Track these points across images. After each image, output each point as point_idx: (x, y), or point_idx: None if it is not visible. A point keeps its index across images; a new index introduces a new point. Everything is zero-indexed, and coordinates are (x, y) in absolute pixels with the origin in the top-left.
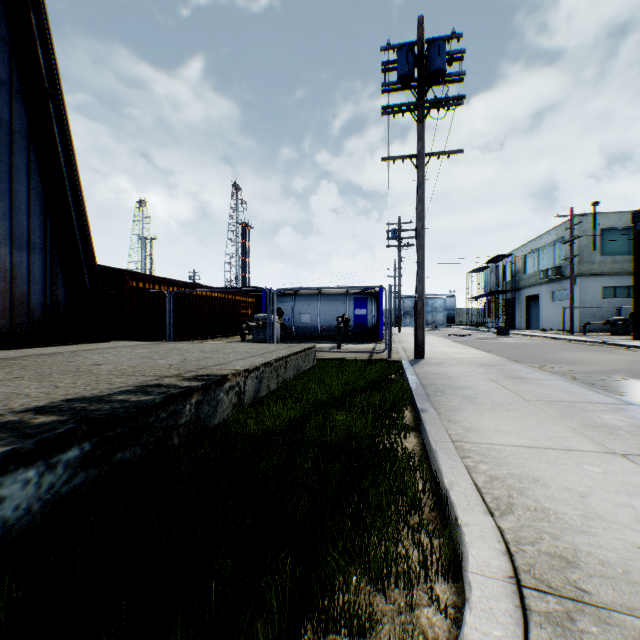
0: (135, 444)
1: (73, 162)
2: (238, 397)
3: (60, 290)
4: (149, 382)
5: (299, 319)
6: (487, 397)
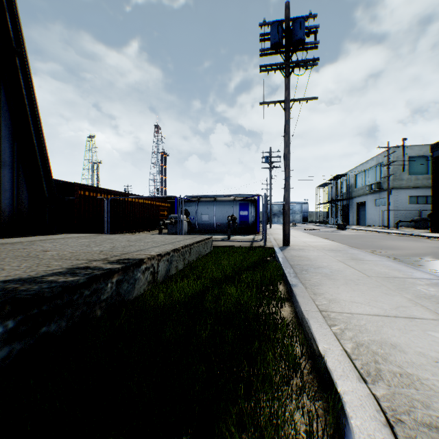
0: (60, 318)
1: (34, 102)
2: (152, 276)
3: (24, 196)
4: (80, 265)
5: (201, 218)
6: (340, 274)
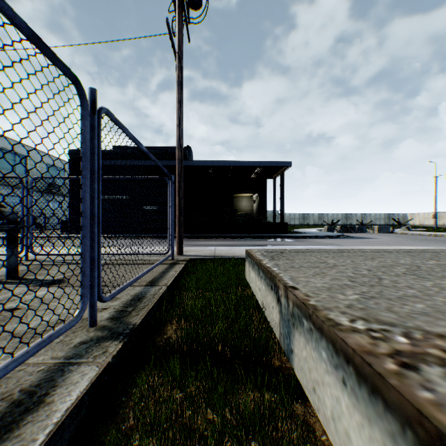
0: None
1: None
2: None
3: None
4: None
5: None
6: None
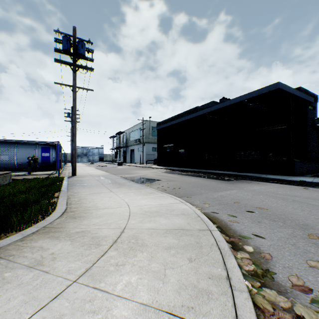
0: None
1: None
2: None
3: None
4: None
5: None
6: (90, 185)
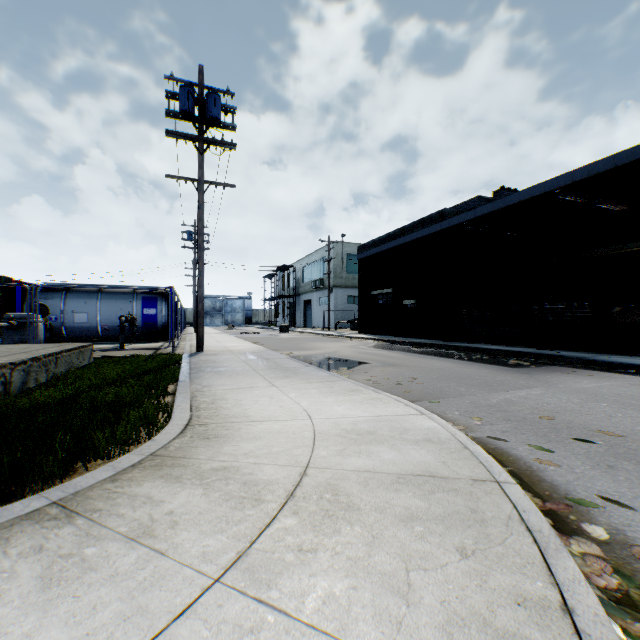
0: None
1: None
2: (5, 387)
3: None
4: None
5: (73, 318)
6: (232, 370)
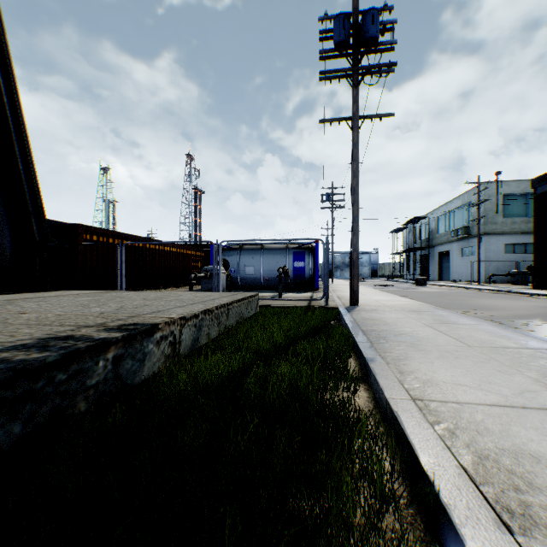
0: (10, 420)
1: (19, 114)
2: (172, 347)
3: (6, 240)
4: (61, 333)
5: (244, 271)
6: (430, 343)
